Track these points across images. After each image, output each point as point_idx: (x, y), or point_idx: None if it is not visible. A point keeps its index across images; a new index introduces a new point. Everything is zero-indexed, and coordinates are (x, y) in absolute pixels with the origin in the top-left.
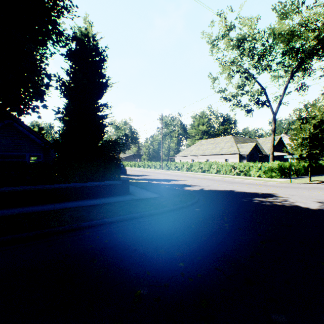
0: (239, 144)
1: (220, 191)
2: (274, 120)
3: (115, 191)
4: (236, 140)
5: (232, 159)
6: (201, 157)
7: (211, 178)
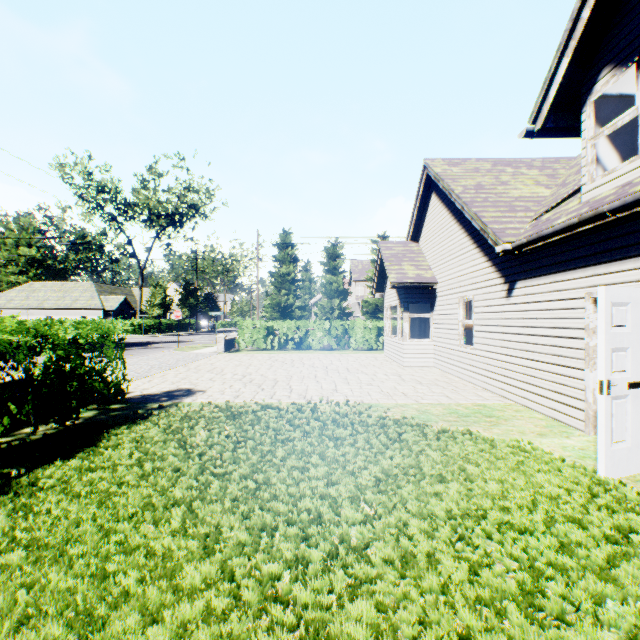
0: (105, 295)
1: None
2: (142, 276)
3: None
4: (101, 289)
5: (93, 316)
6: (36, 312)
7: None
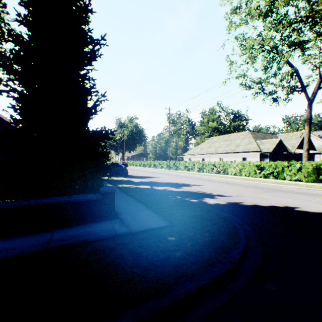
0: (258, 140)
1: (267, 208)
2: (309, 108)
3: (89, 212)
4: (254, 136)
5: (250, 157)
6: (213, 156)
7: (233, 182)
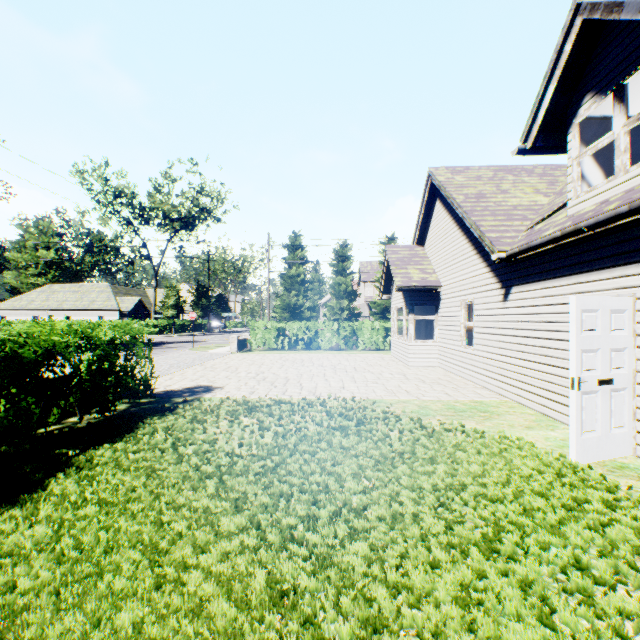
0: (121, 296)
1: None
2: (156, 278)
3: None
4: (117, 291)
5: (110, 316)
6: (56, 313)
7: None
